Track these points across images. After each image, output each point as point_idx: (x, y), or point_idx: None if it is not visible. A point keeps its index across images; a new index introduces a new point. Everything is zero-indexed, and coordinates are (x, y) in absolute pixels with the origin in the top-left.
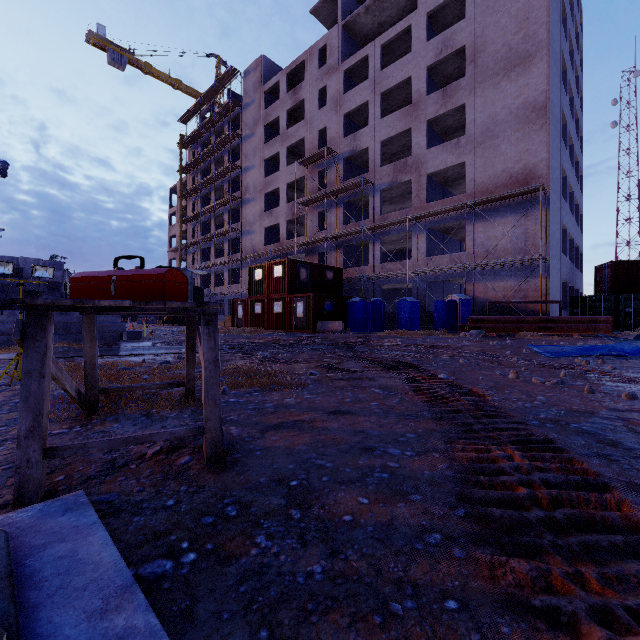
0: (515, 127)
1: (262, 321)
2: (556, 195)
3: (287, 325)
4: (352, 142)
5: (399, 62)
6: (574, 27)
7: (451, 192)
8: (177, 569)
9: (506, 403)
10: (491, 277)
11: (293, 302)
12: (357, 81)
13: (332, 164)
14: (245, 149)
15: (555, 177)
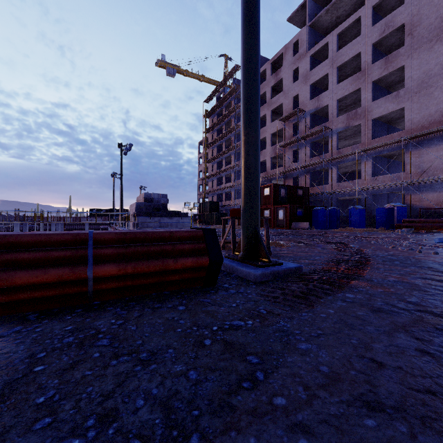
0: None
1: None
2: None
3: (272, 224)
4: (316, 102)
5: (351, 44)
6: None
7: (395, 127)
8: None
9: (371, 253)
10: (425, 190)
11: (276, 210)
12: (320, 59)
13: (302, 118)
14: None
15: None
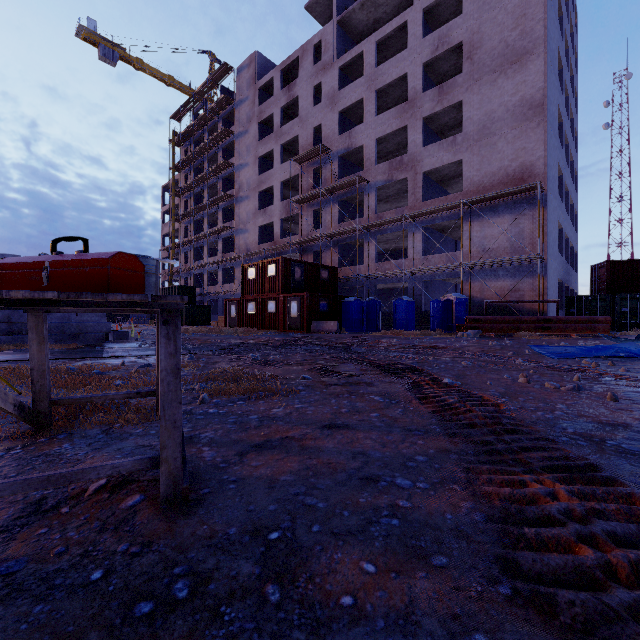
0: (512, 125)
1: (255, 321)
2: (553, 194)
3: (281, 325)
4: (347, 140)
5: (395, 59)
6: (569, 26)
7: (447, 191)
8: None
9: (524, 413)
10: (488, 276)
11: (287, 301)
12: (352, 78)
13: (327, 162)
14: (239, 146)
15: (552, 176)
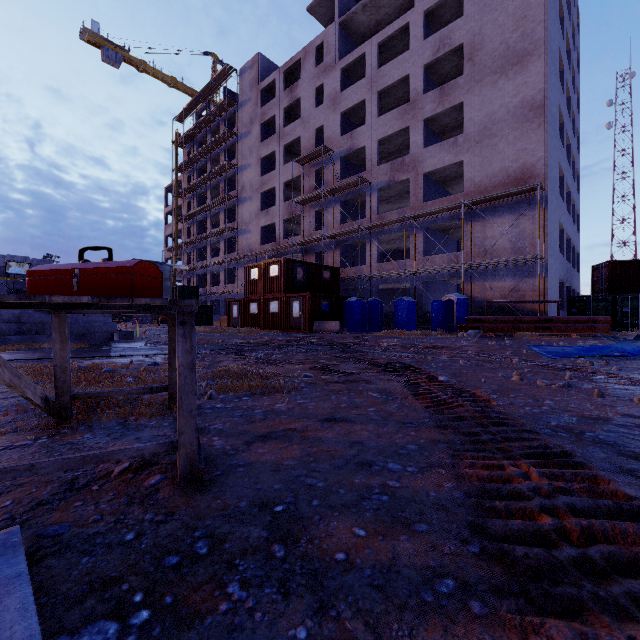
0: (513, 126)
1: (258, 321)
2: (554, 194)
3: (283, 325)
4: (349, 141)
5: (396, 60)
6: (571, 27)
7: (448, 191)
8: (122, 635)
9: (513, 408)
10: (489, 277)
11: (289, 302)
12: (354, 79)
13: (329, 163)
14: (241, 148)
15: (553, 176)
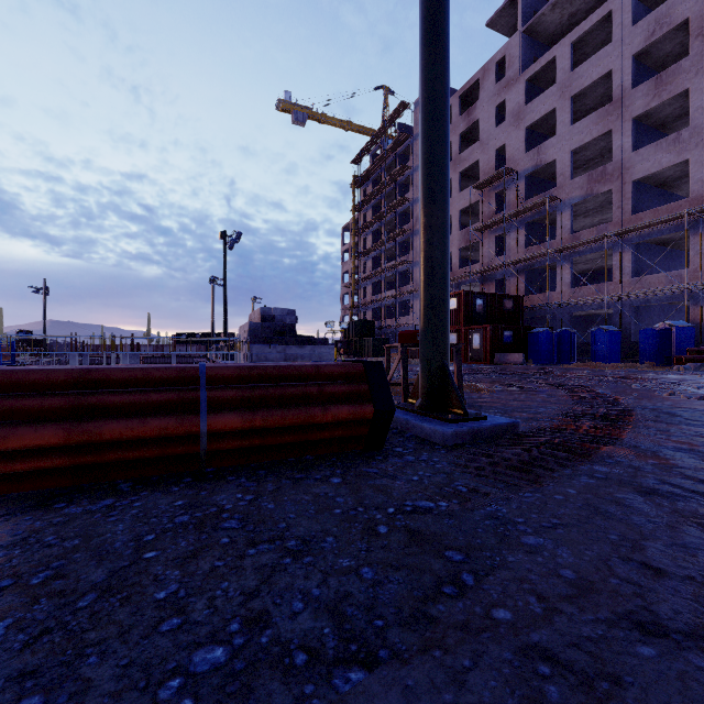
0: None
1: None
2: None
3: (462, 357)
4: (535, 157)
5: (595, 57)
6: None
7: (673, 193)
8: None
9: (633, 403)
10: None
11: (469, 334)
12: (542, 86)
13: (511, 184)
14: (415, 180)
15: None
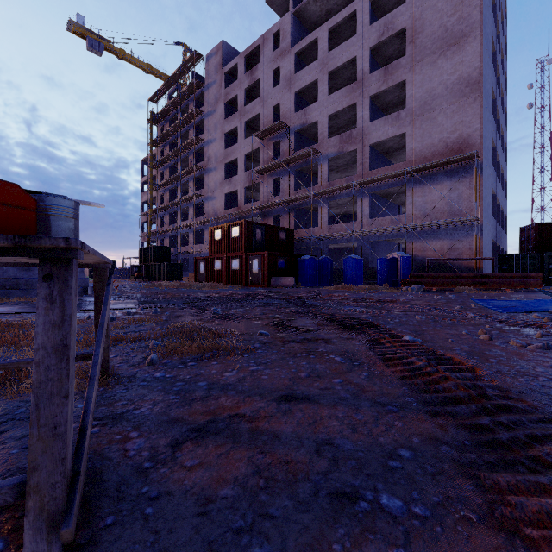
0: (450, 101)
1: (221, 277)
2: (487, 163)
3: (244, 280)
4: (302, 116)
5: (345, 44)
6: (500, 14)
7: (391, 161)
8: None
9: (505, 380)
10: (428, 237)
11: (249, 259)
12: (307, 63)
13: (285, 136)
14: (207, 124)
15: (486, 146)
